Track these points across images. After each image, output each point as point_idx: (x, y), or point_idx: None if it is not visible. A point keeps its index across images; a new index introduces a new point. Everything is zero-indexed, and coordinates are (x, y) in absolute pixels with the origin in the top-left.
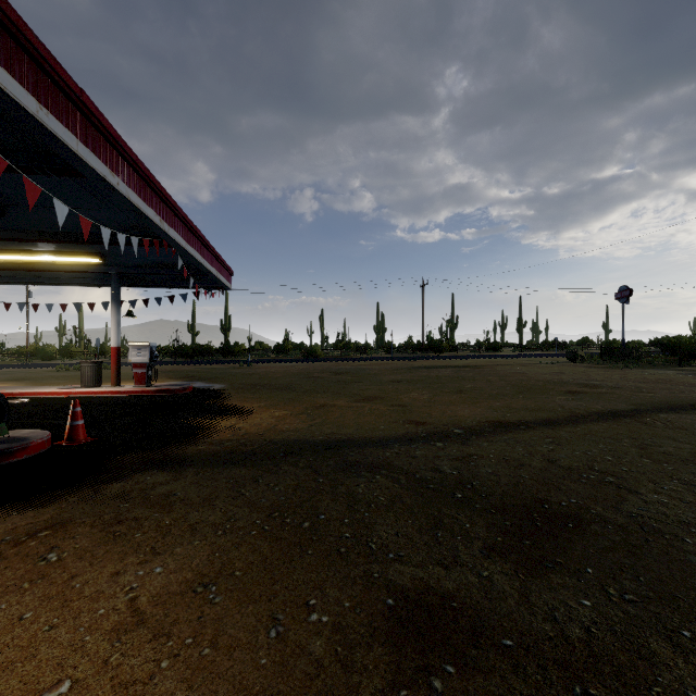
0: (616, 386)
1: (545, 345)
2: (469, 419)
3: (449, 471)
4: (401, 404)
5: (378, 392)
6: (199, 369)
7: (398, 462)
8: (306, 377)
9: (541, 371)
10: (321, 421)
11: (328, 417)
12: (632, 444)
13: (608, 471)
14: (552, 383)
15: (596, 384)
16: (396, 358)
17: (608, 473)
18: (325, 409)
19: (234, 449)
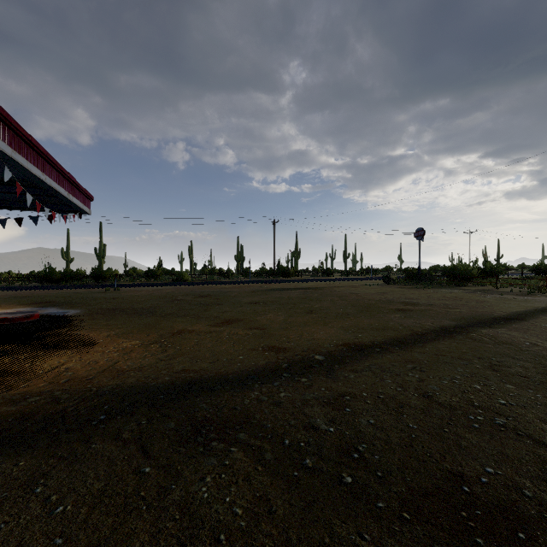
0: (429, 303)
1: (363, 271)
2: (326, 342)
3: (325, 427)
4: (259, 326)
5: (238, 314)
6: (60, 293)
7: (260, 415)
8: (170, 300)
9: (368, 291)
10: (173, 352)
11: (183, 346)
12: (483, 365)
13: (490, 407)
14: (382, 302)
15: (415, 302)
16: (253, 281)
17: (492, 411)
18: (182, 336)
19: (36, 411)
